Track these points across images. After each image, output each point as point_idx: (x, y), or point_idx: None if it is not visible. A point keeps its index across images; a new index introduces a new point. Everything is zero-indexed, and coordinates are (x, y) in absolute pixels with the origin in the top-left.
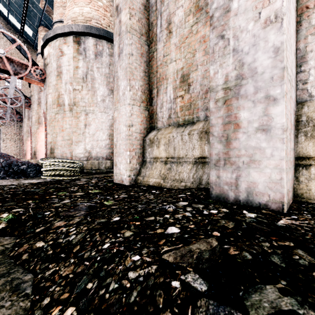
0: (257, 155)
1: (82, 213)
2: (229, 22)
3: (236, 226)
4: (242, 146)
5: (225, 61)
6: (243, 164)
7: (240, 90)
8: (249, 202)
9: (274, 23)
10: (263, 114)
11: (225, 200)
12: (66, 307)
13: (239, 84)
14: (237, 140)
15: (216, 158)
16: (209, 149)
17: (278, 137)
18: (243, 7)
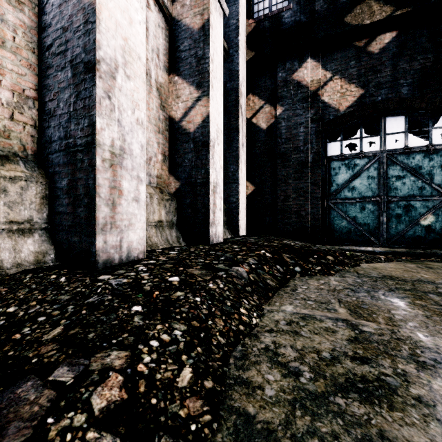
0: (133, 219)
1: (64, 371)
2: (115, 91)
3: (172, 264)
4: (125, 211)
5: (112, 125)
6: (125, 227)
7: (123, 162)
8: (129, 258)
9: (141, 127)
10: (136, 188)
11: (112, 264)
12: (241, 313)
13: (123, 156)
14: (121, 206)
15: (103, 222)
16: (1, 207)
17: (143, 207)
18: (125, 90)
